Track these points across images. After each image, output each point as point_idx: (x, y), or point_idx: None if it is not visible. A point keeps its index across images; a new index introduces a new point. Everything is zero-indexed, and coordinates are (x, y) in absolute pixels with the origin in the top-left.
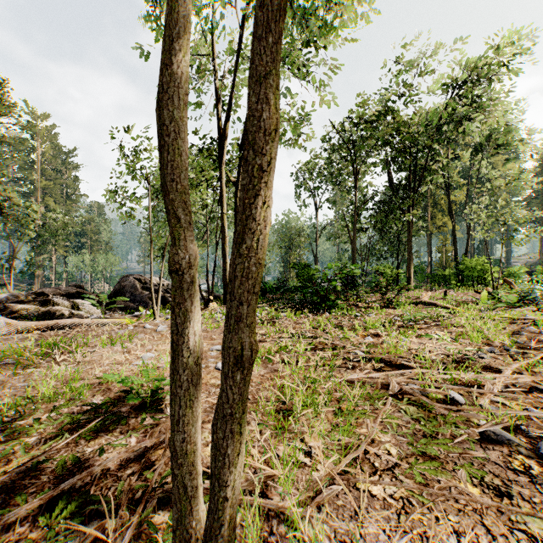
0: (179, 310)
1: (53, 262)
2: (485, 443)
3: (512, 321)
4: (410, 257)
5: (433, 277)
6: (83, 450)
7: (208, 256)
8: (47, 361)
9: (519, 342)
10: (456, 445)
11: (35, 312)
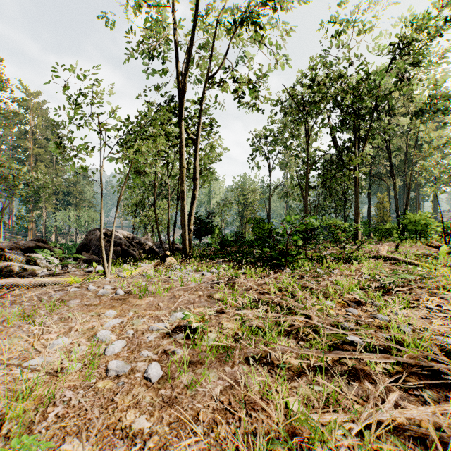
0: None
1: (44, 217)
2: None
3: None
4: (358, 212)
5: (376, 230)
6: None
7: (168, 211)
8: None
9: None
10: None
11: None
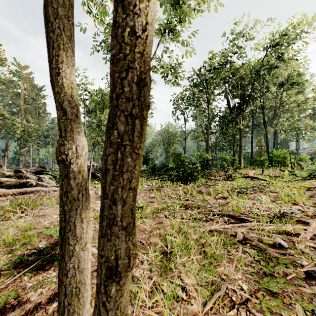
0: (70, 198)
1: (31, 152)
2: (308, 279)
3: (307, 189)
4: (241, 149)
5: (254, 161)
6: (25, 285)
7: None
8: (15, 215)
9: (314, 202)
10: (288, 281)
11: (14, 183)
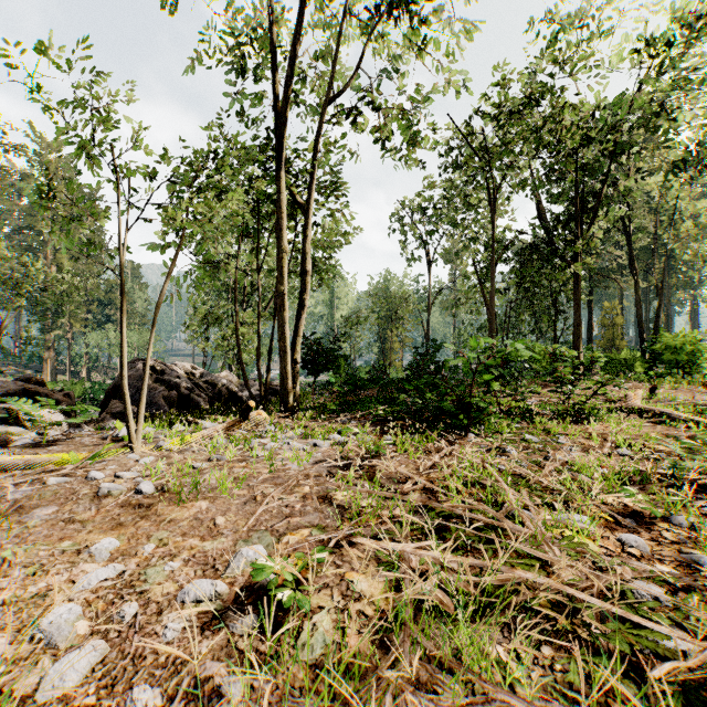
0: None
1: (68, 341)
2: None
3: None
4: (579, 331)
5: (606, 361)
6: None
7: (259, 329)
8: None
9: None
10: None
11: None
